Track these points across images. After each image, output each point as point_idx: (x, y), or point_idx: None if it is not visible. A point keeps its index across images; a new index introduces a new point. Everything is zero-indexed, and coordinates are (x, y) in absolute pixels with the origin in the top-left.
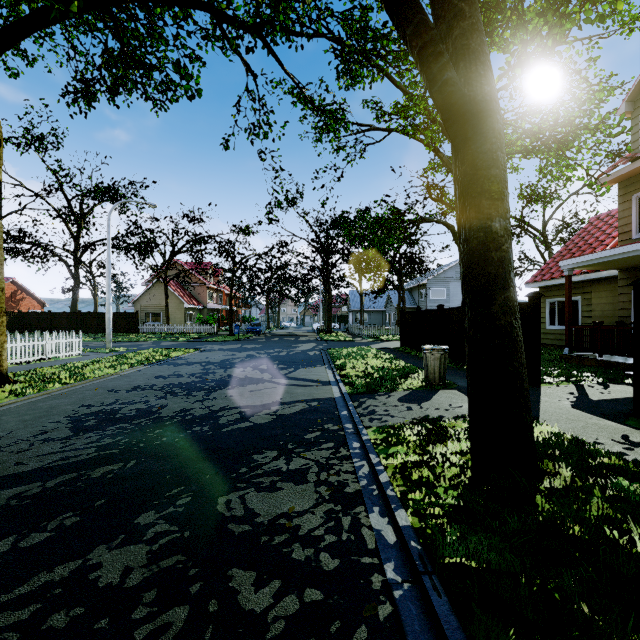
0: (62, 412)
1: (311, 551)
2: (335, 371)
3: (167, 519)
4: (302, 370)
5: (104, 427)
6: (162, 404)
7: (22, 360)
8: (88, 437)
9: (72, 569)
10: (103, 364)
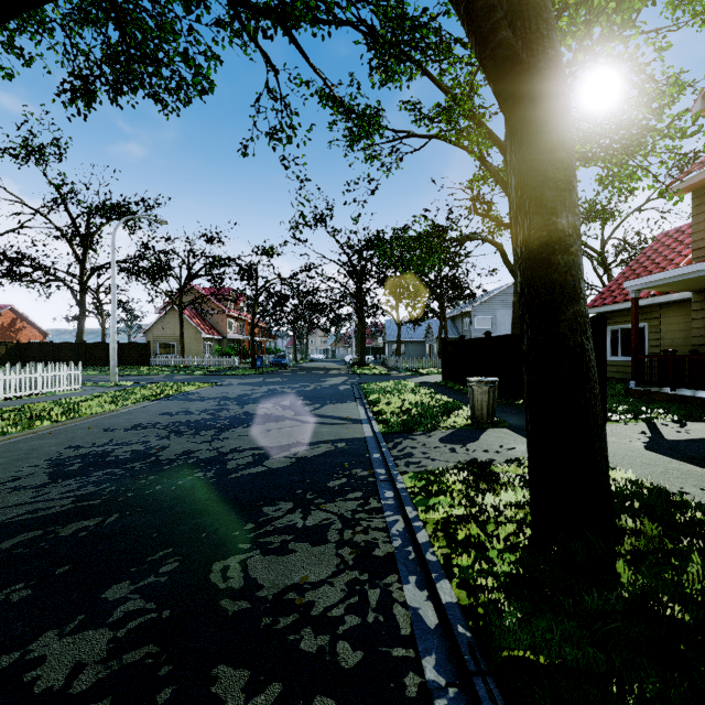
0: (44, 454)
1: (326, 639)
2: (367, 407)
3: (144, 593)
4: (330, 406)
5: (89, 472)
6: (163, 445)
7: (12, 395)
8: (67, 485)
9: (4, 666)
10: (103, 399)
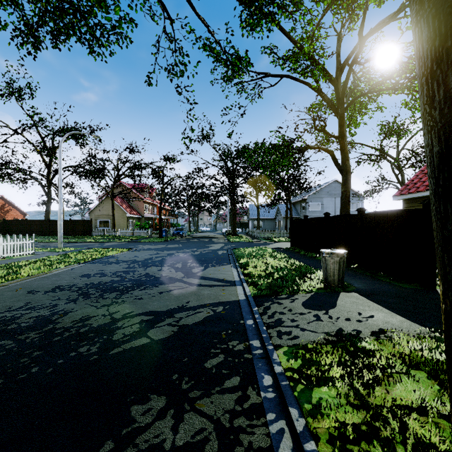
0: None
1: None
2: (239, 270)
3: None
4: (211, 269)
5: None
6: (67, 309)
7: None
8: None
9: None
10: (42, 263)
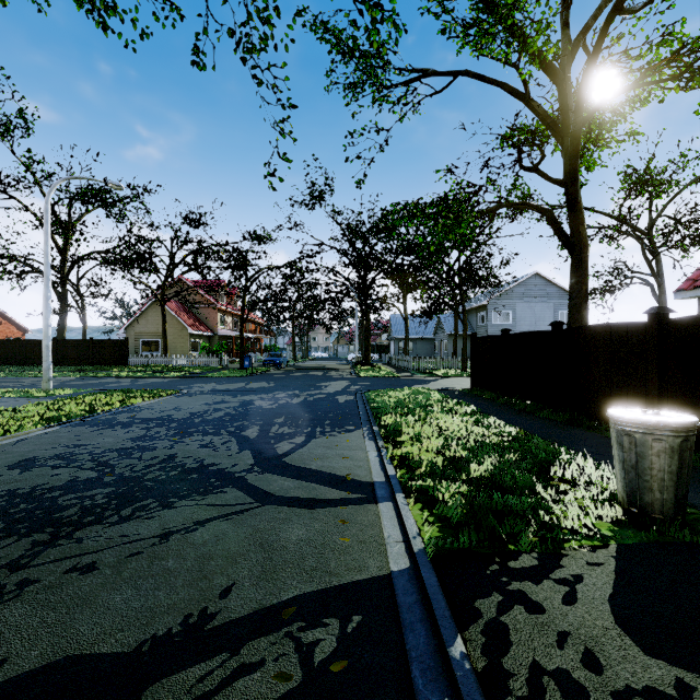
0: None
1: None
2: (382, 446)
3: None
4: (319, 442)
5: None
6: None
7: None
8: None
9: None
10: None
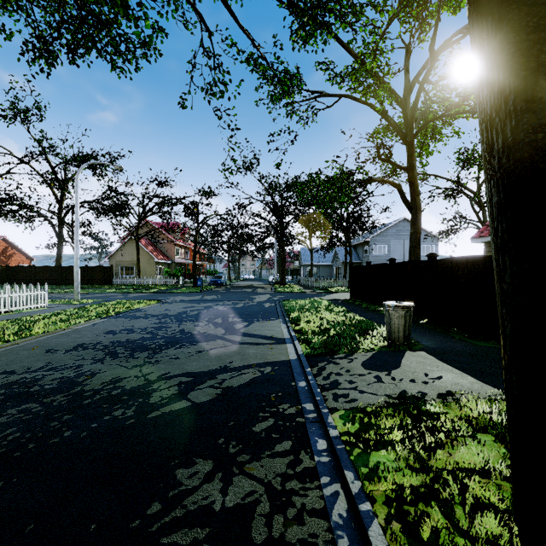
0: None
1: None
2: (289, 326)
3: None
4: (256, 324)
5: (3, 409)
6: (94, 370)
7: None
8: None
9: None
10: (59, 318)
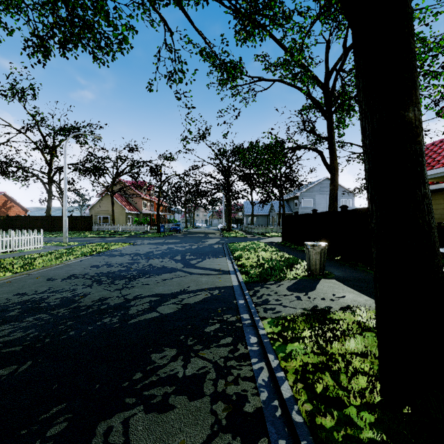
0: None
1: None
2: (233, 261)
3: None
4: (208, 260)
5: (23, 318)
6: (85, 292)
7: None
8: (1, 330)
9: None
10: (53, 255)
